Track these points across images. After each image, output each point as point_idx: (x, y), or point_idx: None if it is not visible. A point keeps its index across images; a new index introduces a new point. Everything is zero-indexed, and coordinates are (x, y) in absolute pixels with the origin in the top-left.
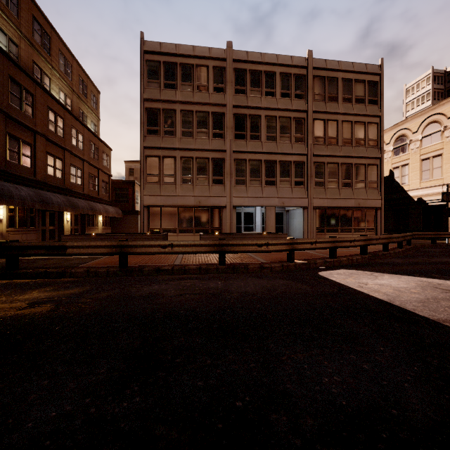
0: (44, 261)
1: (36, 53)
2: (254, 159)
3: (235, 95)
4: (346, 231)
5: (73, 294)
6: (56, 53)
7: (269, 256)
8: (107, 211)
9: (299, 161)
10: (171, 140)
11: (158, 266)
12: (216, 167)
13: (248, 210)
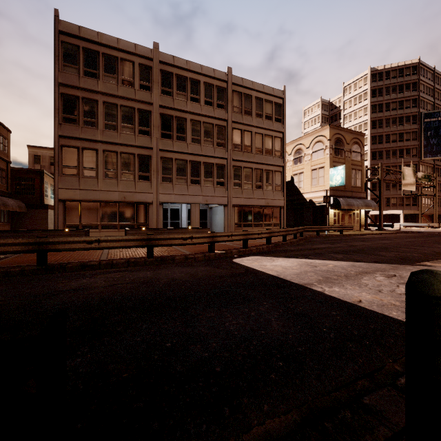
0: None
1: None
2: (180, 159)
3: (162, 96)
4: (258, 226)
5: None
6: None
7: (194, 249)
8: (5, 204)
9: (221, 164)
10: (92, 131)
11: (83, 262)
12: (142, 164)
13: (174, 206)
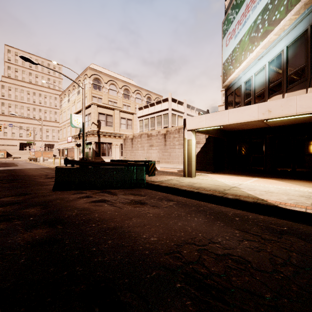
0: None
1: None
2: None
3: None
4: None
5: None
6: None
7: None
8: None
9: None
10: None
11: None
12: None
13: None
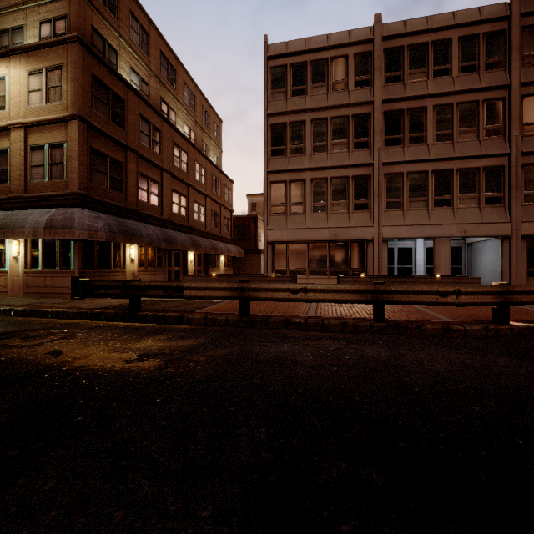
0: (165, 304)
1: (163, 89)
2: (416, 171)
3: (386, 86)
4: None
5: (186, 348)
6: (181, 85)
7: (453, 312)
8: (228, 250)
9: (494, 166)
10: (299, 159)
11: (287, 317)
12: (358, 188)
13: (404, 245)
